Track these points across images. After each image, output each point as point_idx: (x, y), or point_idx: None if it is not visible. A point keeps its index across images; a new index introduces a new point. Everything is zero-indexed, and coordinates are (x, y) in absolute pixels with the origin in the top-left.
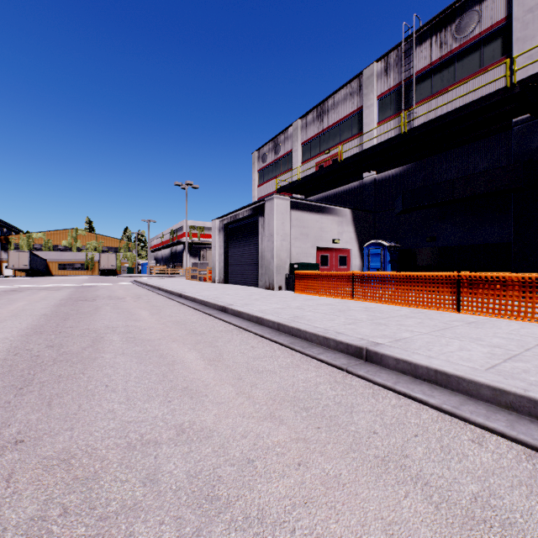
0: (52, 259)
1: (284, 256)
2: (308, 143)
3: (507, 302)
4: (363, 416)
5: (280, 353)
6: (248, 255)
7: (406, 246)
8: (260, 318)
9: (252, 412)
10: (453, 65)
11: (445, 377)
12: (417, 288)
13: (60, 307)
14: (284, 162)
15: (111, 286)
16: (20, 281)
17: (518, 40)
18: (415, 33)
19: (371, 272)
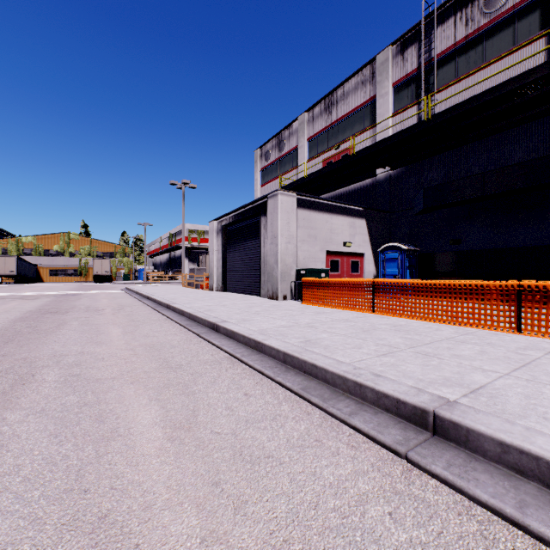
0: (43, 264)
1: (289, 261)
2: (315, 138)
3: None
4: None
5: (288, 409)
6: (249, 260)
7: (426, 250)
8: (259, 342)
9: None
10: (481, 45)
11: None
12: (459, 301)
13: (16, 322)
14: (289, 160)
15: (98, 294)
16: (2, 288)
17: None
18: (437, 10)
19: (397, 280)
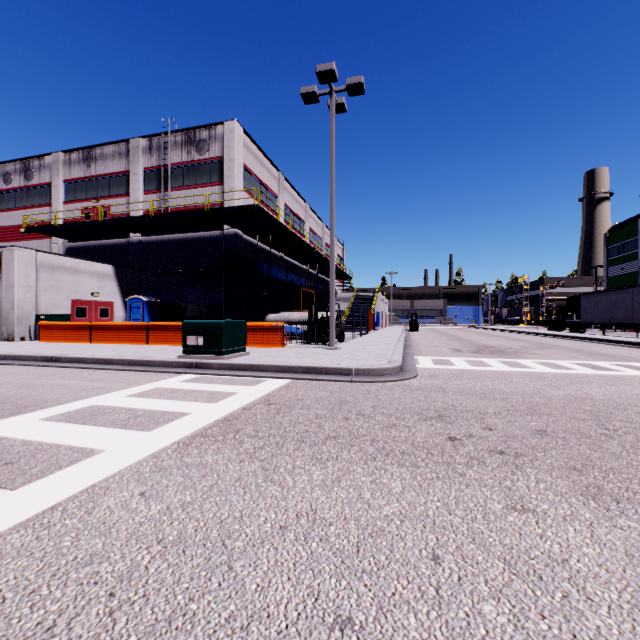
0: None
1: (29, 308)
2: (74, 183)
3: (167, 337)
4: (35, 371)
5: (2, 366)
6: None
7: (165, 302)
8: None
9: None
10: (196, 172)
11: (81, 359)
12: (130, 332)
13: None
14: (40, 193)
15: None
16: None
17: (226, 176)
18: (171, 132)
19: (104, 323)
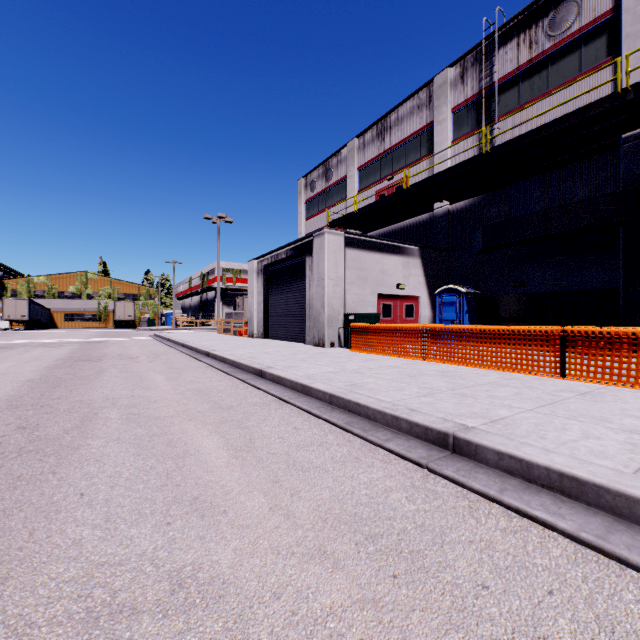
0: (57, 308)
1: (337, 305)
2: (367, 167)
3: (629, 365)
4: (461, 552)
5: (333, 438)
6: (293, 304)
7: (487, 293)
8: (306, 386)
9: (292, 544)
10: (546, 70)
11: (575, 484)
12: (508, 347)
13: (53, 369)
14: (337, 191)
15: (125, 341)
16: (16, 335)
17: (628, 37)
18: (498, 30)
19: (447, 326)
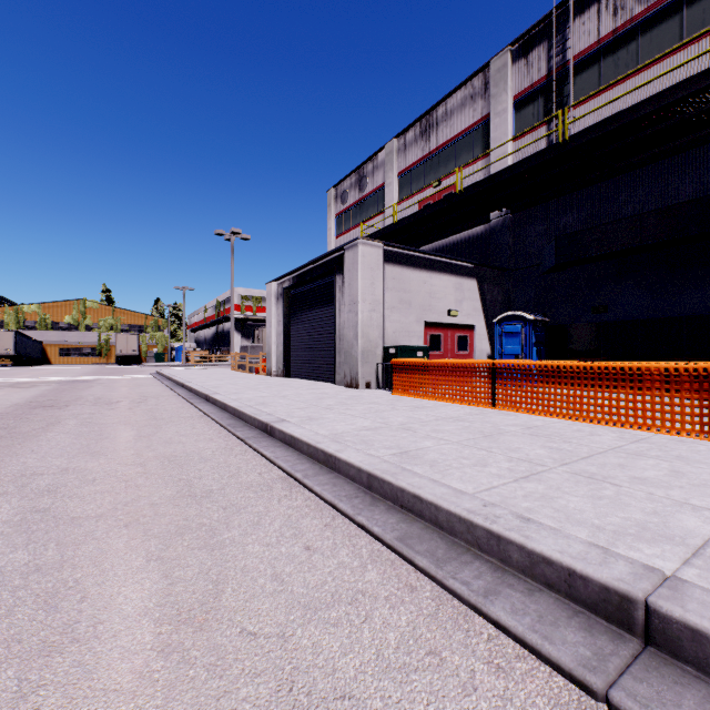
0: (51, 341)
1: (374, 336)
2: (408, 173)
3: None
4: None
5: (377, 579)
6: (319, 335)
7: (558, 321)
8: (331, 455)
9: None
10: (635, 41)
11: None
12: (622, 391)
13: None
14: (373, 202)
15: (117, 380)
16: None
17: None
18: None
19: (527, 362)
